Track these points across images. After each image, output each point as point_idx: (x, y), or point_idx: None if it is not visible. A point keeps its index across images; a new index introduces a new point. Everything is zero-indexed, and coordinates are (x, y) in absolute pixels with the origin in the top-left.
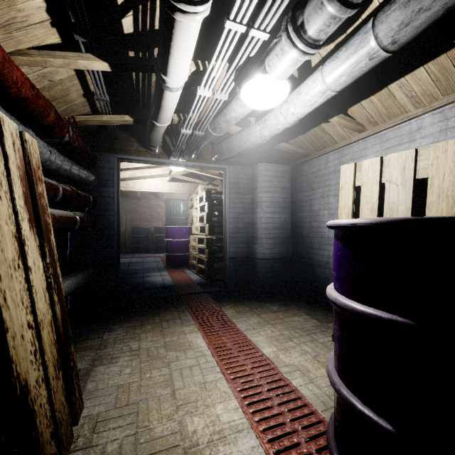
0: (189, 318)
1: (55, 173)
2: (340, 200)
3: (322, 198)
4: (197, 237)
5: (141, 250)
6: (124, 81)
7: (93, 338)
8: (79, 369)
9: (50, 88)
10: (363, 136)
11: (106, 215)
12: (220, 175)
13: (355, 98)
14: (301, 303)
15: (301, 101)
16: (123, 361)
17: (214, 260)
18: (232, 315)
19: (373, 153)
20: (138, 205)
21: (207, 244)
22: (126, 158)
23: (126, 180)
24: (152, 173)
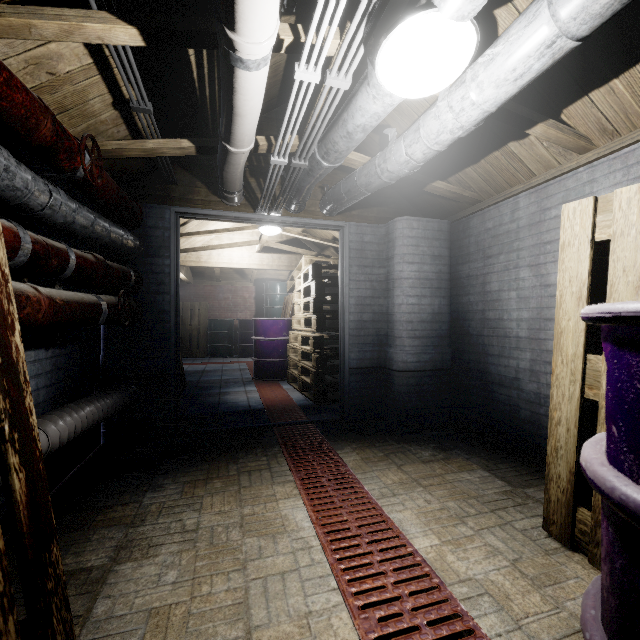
0: (284, 468)
1: (66, 231)
2: (560, 268)
3: (505, 271)
4: (299, 334)
5: (221, 353)
6: (180, 82)
7: (126, 503)
8: (91, 567)
9: (54, 88)
10: (588, 158)
11: (159, 300)
12: (334, 241)
13: (579, 87)
14: (469, 445)
15: (494, 73)
16: (167, 554)
17: (325, 371)
18: (355, 465)
19: (608, 187)
20: (216, 289)
21: (314, 346)
22: (189, 213)
23: (196, 250)
24: (234, 240)
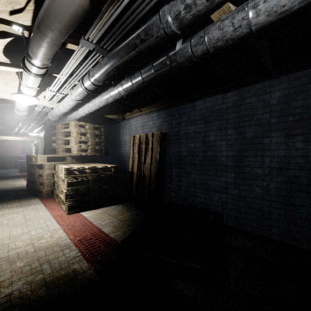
0: (22, 178)
1: None
2: None
3: None
4: None
5: (5, 167)
6: None
7: None
8: None
9: None
10: None
11: None
12: None
13: None
14: None
15: (41, 135)
16: (2, 182)
17: None
18: None
19: None
20: (3, 144)
21: None
22: (1, 135)
23: None
24: None
